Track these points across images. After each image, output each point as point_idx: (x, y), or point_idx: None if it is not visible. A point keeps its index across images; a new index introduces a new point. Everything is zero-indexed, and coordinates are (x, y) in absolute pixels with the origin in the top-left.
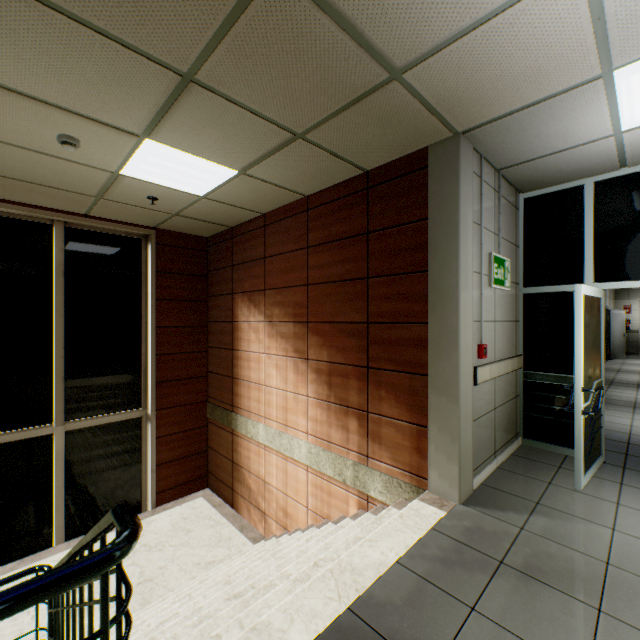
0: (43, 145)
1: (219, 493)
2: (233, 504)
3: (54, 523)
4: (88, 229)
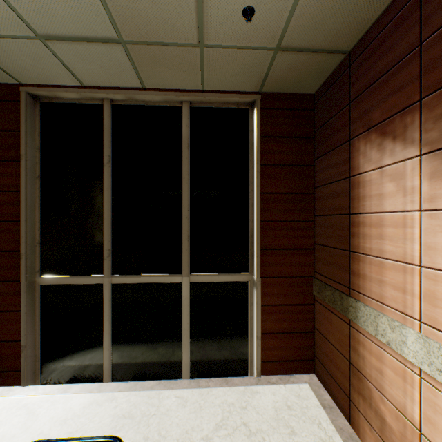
0: None
1: (328, 389)
2: (349, 418)
3: (182, 358)
4: (206, 106)
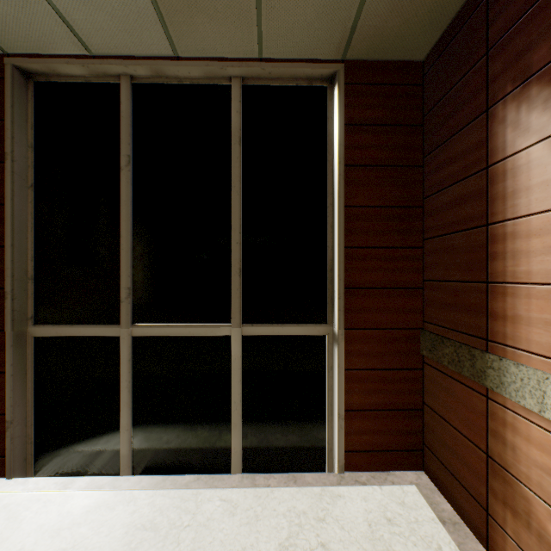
0: None
1: (447, 495)
2: (487, 543)
3: (231, 443)
4: (264, 84)
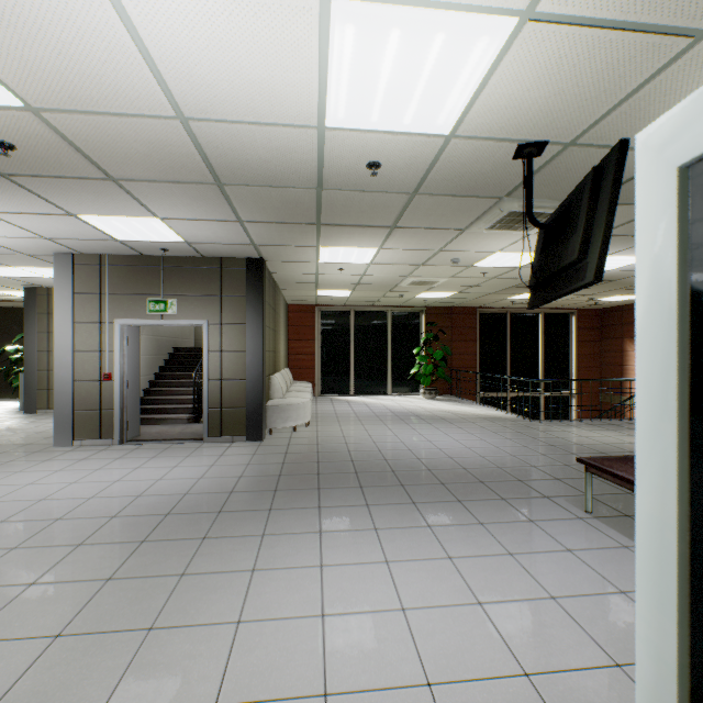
0: (578, 299)
1: None
2: None
3: None
4: (550, 313)
